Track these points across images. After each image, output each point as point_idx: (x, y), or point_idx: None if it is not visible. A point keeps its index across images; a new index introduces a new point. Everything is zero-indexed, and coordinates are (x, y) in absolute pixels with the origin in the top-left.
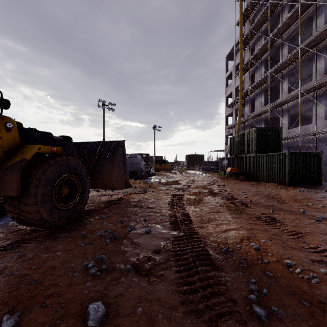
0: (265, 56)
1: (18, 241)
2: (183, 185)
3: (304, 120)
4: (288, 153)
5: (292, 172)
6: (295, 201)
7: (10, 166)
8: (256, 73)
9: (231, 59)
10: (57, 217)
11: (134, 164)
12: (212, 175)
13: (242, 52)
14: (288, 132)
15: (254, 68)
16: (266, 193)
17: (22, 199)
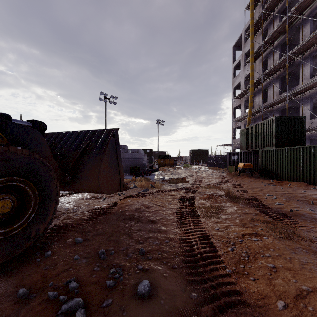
0: (280, 39)
1: None
2: (191, 183)
3: None
4: None
5: None
6: None
7: None
8: (269, 59)
9: (239, 48)
10: None
11: (136, 159)
12: (220, 171)
13: (253, 37)
14: (311, 123)
15: (267, 54)
16: (301, 197)
17: None
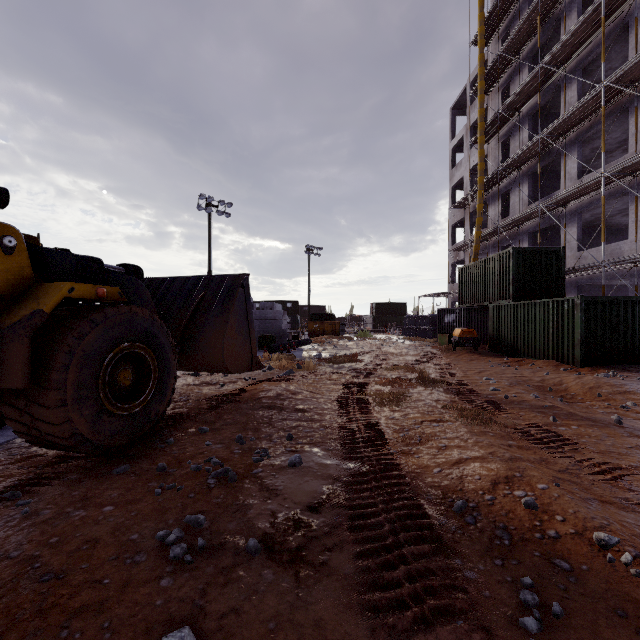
0: (530, 105)
1: (27, 482)
2: (367, 363)
3: (611, 234)
4: (580, 298)
5: (588, 339)
6: (597, 398)
7: (10, 327)
8: (513, 139)
9: (462, 112)
10: (109, 432)
11: (269, 321)
12: (424, 343)
13: (484, 99)
14: (579, 257)
15: (508, 129)
16: (537, 382)
17: (34, 394)
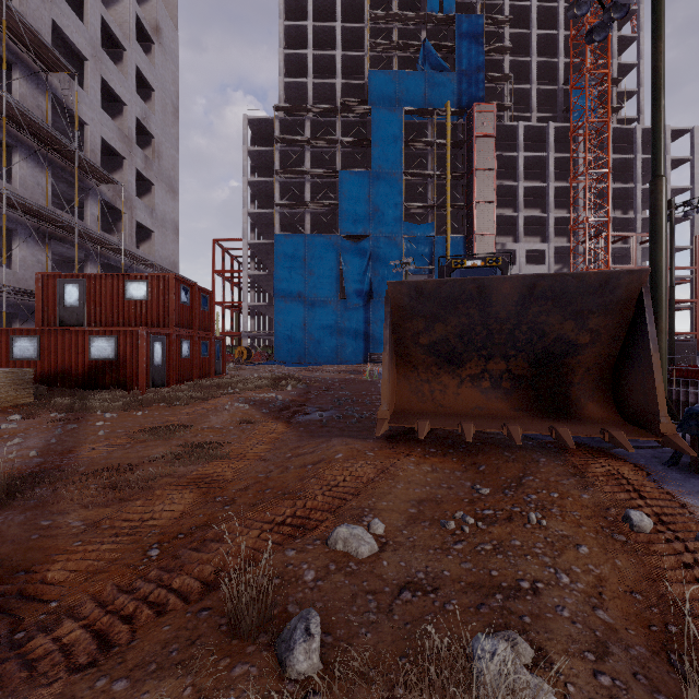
0: None
1: None
2: None
3: None
4: None
5: None
6: None
7: None
8: None
9: None
10: None
11: None
12: None
13: None
14: None
15: None
16: None
17: None
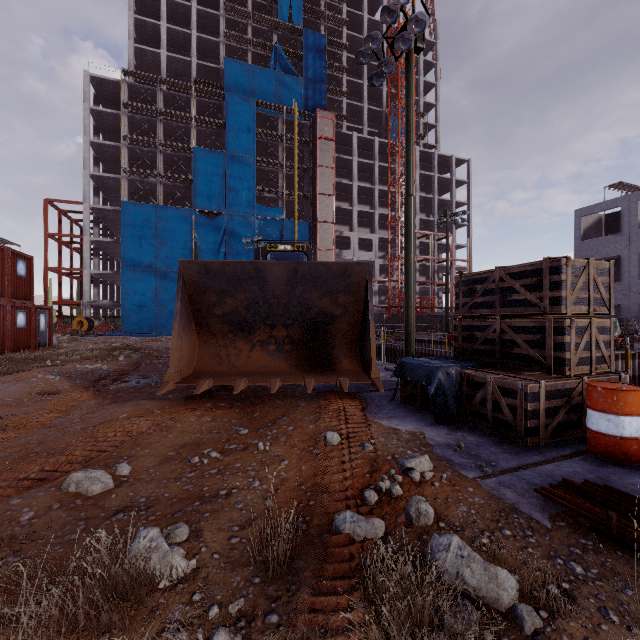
0: None
1: None
2: None
3: None
4: None
5: None
6: None
7: None
8: None
9: None
10: None
11: None
12: None
13: None
14: None
15: None
16: None
17: None
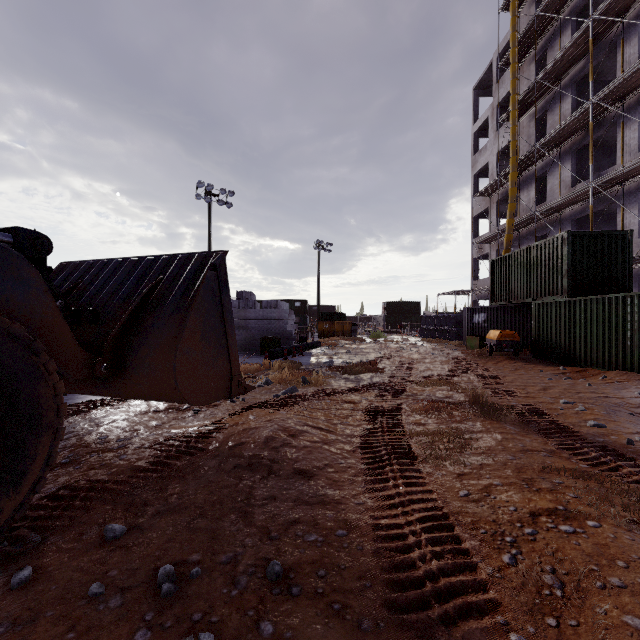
0: (574, 71)
1: None
2: (390, 374)
3: None
4: None
5: None
6: None
7: None
8: (551, 113)
9: (485, 92)
10: None
11: (273, 321)
12: (448, 347)
13: (517, 68)
14: None
15: (545, 102)
16: (637, 406)
17: None
